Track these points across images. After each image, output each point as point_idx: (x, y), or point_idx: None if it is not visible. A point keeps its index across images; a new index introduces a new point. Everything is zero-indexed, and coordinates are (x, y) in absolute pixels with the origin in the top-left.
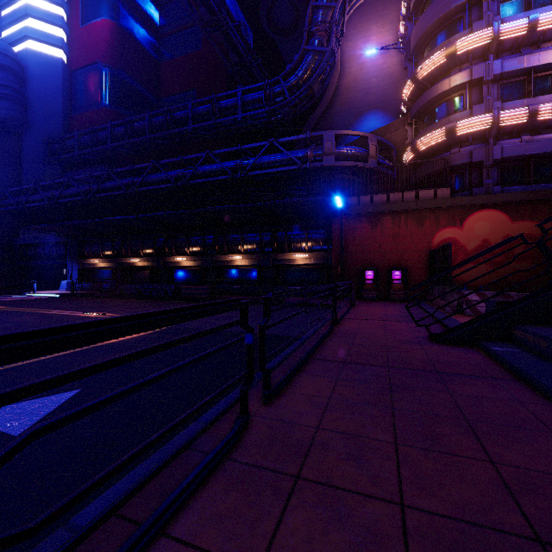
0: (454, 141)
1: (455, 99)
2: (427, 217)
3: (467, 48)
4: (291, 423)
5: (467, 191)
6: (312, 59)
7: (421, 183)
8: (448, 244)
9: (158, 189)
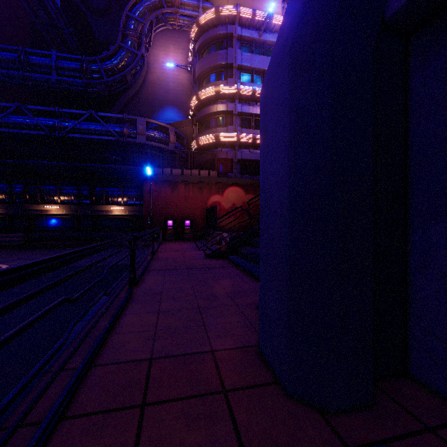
0: (219, 144)
1: (220, 118)
2: (205, 187)
3: (226, 92)
4: (150, 289)
5: (225, 175)
6: (126, 55)
7: (202, 164)
8: (215, 206)
9: None
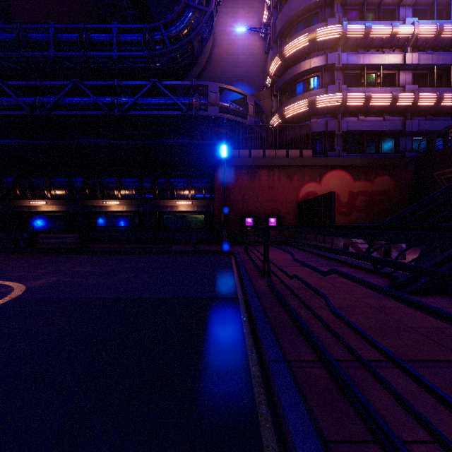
0: (314, 113)
1: (313, 79)
2: (295, 173)
3: (324, 38)
4: None
5: (323, 154)
6: (193, 16)
7: (285, 145)
8: (330, 193)
9: (4, 117)
